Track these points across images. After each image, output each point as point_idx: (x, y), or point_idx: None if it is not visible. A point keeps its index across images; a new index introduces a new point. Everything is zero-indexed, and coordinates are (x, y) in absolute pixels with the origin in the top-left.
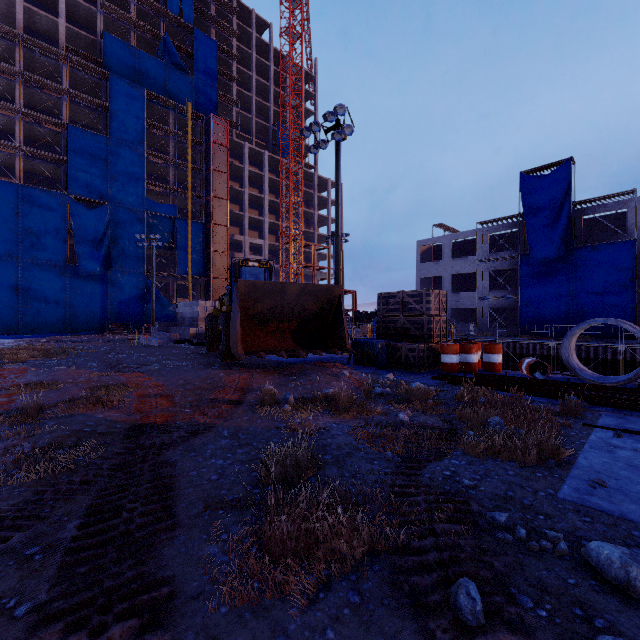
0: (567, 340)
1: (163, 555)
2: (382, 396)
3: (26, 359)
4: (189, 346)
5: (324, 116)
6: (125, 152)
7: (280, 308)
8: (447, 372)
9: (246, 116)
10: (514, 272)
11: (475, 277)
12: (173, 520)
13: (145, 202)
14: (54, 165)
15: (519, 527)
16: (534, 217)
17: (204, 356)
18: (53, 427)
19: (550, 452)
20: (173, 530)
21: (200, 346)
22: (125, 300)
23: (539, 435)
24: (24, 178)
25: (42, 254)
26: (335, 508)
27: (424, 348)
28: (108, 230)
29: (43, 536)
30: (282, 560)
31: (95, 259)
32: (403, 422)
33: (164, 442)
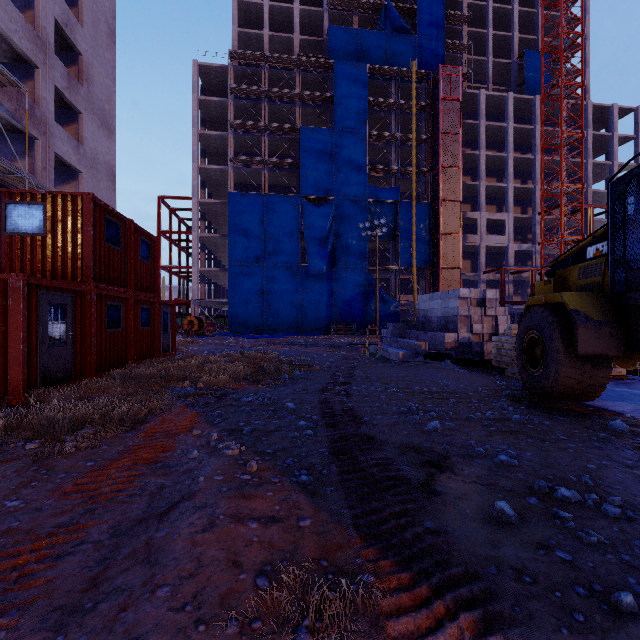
0: None
1: None
2: None
3: (225, 383)
4: (453, 367)
5: None
6: (348, 140)
7: None
8: None
9: (479, 61)
10: None
11: None
12: None
13: (367, 190)
14: (289, 171)
15: None
16: None
17: (552, 419)
18: None
19: None
20: None
21: (469, 367)
22: (348, 299)
23: None
24: (269, 192)
25: (280, 257)
26: None
27: None
28: (333, 226)
29: None
30: None
31: (322, 257)
32: None
33: None
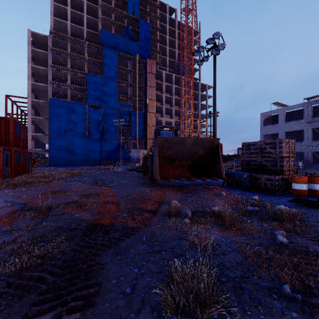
0: None
1: None
2: (253, 213)
3: (64, 177)
4: (135, 172)
5: (206, 41)
6: (109, 82)
7: (181, 152)
8: (298, 196)
9: (164, 58)
10: None
11: (301, 133)
12: None
13: (118, 104)
14: (81, 91)
15: None
16: None
17: (141, 178)
18: (47, 223)
19: None
20: None
21: (140, 172)
22: (109, 150)
23: None
24: (71, 98)
25: (77, 131)
26: None
27: (279, 178)
28: (102, 118)
29: None
30: None
31: (97, 132)
32: (282, 243)
33: (103, 243)
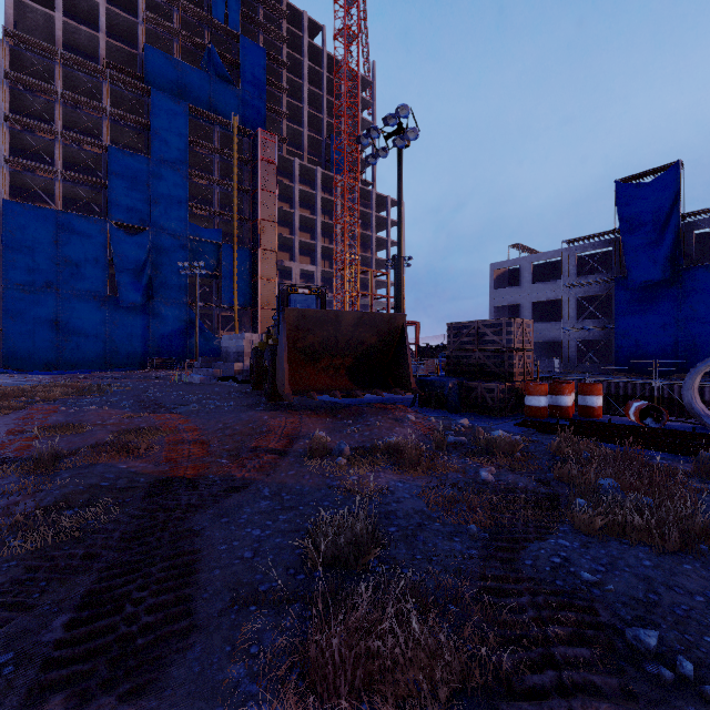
0: (690, 379)
1: (169, 677)
2: (456, 446)
3: (59, 397)
4: (233, 384)
5: (384, 119)
6: (167, 173)
7: (333, 341)
8: (533, 417)
9: (297, 130)
10: (607, 298)
11: (560, 305)
12: (188, 620)
13: (188, 227)
14: (94, 189)
15: (681, 658)
16: (633, 233)
17: (249, 395)
18: (66, 480)
19: (697, 533)
20: (187, 635)
21: (245, 384)
22: (167, 333)
23: (678, 508)
24: (64, 204)
25: (82, 284)
26: (407, 614)
27: (505, 388)
28: (149, 258)
29: (22, 636)
30: (333, 702)
31: (136, 289)
32: (486, 482)
33: (192, 503)
